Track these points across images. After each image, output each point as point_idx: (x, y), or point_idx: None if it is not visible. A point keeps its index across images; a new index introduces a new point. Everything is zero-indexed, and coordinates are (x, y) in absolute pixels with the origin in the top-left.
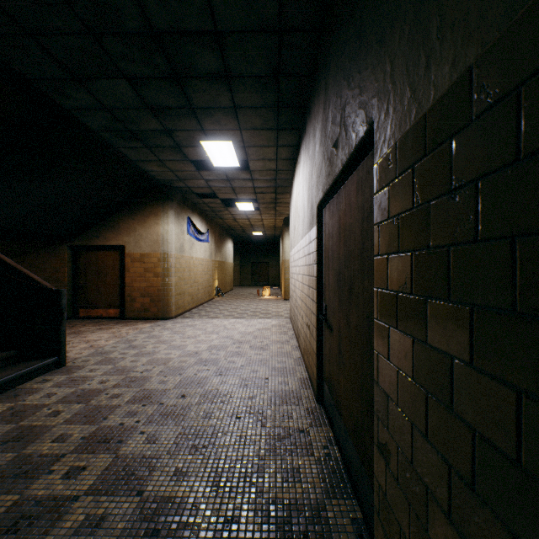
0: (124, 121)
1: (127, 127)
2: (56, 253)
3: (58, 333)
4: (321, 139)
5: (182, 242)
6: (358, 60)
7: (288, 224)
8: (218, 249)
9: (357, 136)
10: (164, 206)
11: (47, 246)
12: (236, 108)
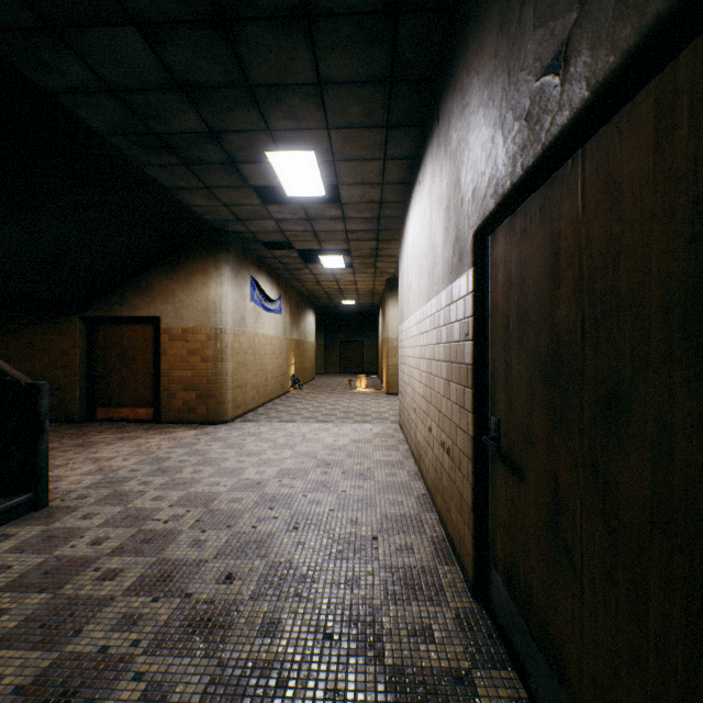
0: (143, 116)
1: (150, 127)
2: (64, 328)
3: (34, 455)
4: (490, 95)
5: (242, 311)
6: None
7: (392, 288)
8: (295, 324)
9: None
10: (216, 260)
11: (51, 318)
12: (321, 84)
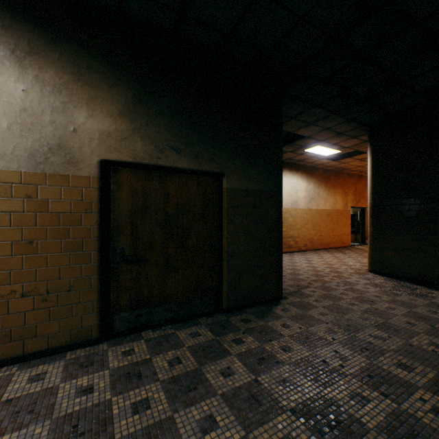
0: None
1: None
2: None
3: None
4: (129, 115)
5: None
6: (212, 141)
7: None
8: None
9: (212, 169)
10: None
11: None
12: None
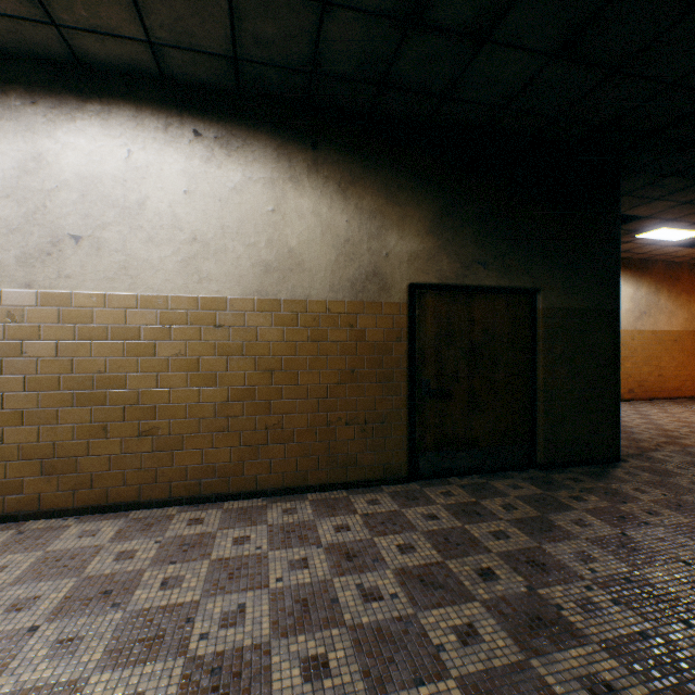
0: None
1: None
2: None
3: None
4: (435, 231)
5: None
6: (525, 249)
7: None
8: None
9: (524, 285)
10: None
11: None
12: (323, 3)
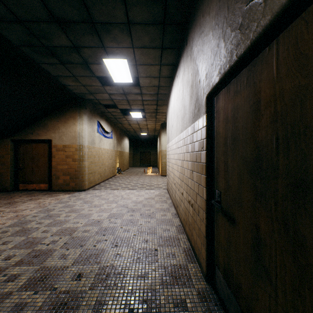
0: (38, 36)
1: (42, 42)
2: (2, 145)
3: None
4: (216, 22)
5: (93, 137)
6: None
7: (164, 127)
8: (119, 143)
9: None
10: (80, 112)
11: None
12: (129, 24)
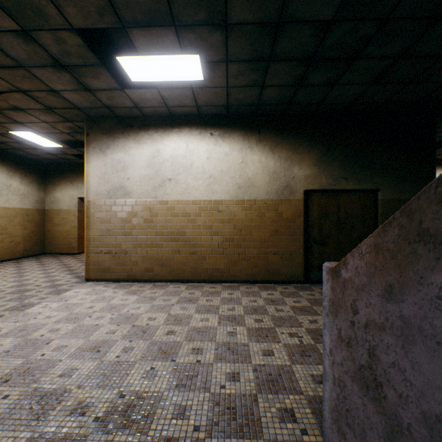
0: None
1: None
2: None
3: None
4: (318, 164)
5: None
6: (370, 169)
7: None
8: None
9: (369, 187)
10: None
11: None
12: (262, 86)
